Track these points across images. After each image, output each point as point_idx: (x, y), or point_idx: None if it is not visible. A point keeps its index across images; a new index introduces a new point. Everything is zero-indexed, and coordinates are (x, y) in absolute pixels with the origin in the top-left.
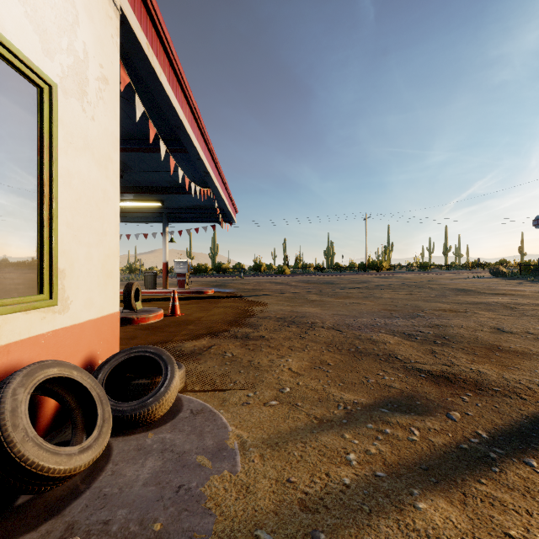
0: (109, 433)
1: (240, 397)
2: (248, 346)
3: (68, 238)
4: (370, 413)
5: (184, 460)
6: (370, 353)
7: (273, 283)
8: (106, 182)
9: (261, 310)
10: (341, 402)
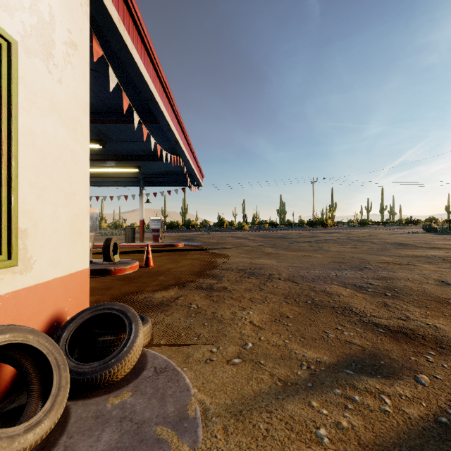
0: (64, 402)
1: (203, 353)
2: (212, 297)
3: (31, 198)
4: (335, 375)
5: (142, 432)
6: (326, 305)
7: (234, 237)
8: (75, 144)
9: (224, 262)
10: (304, 361)
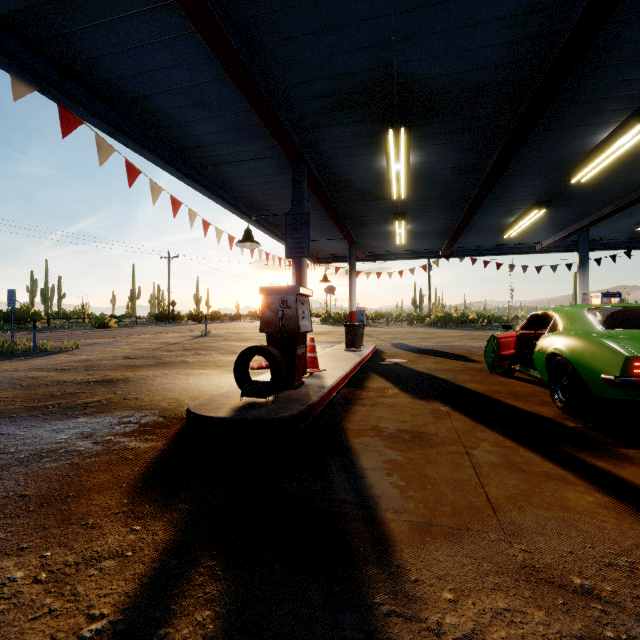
0: None
1: None
2: None
3: None
4: None
5: None
6: None
7: None
8: None
9: None
10: None
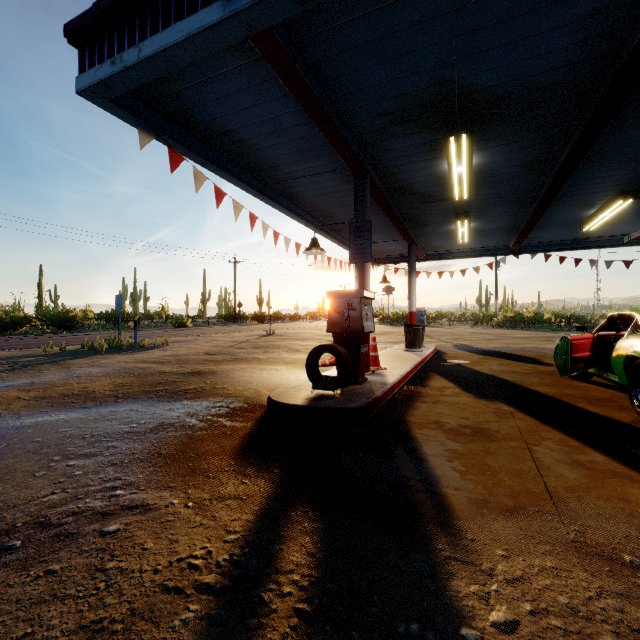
0: None
1: None
2: None
3: None
4: None
5: None
6: None
7: None
8: None
9: None
10: None
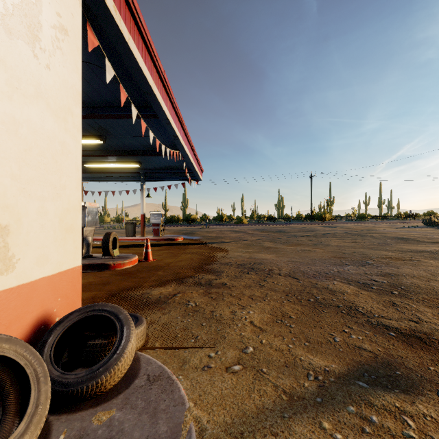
0: (41, 422)
1: (201, 358)
2: (211, 294)
3: (13, 191)
4: (347, 388)
5: None
6: (330, 304)
7: (233, 231)
8: (65, 134)
9: (223, 256)
10: (310, 370)
